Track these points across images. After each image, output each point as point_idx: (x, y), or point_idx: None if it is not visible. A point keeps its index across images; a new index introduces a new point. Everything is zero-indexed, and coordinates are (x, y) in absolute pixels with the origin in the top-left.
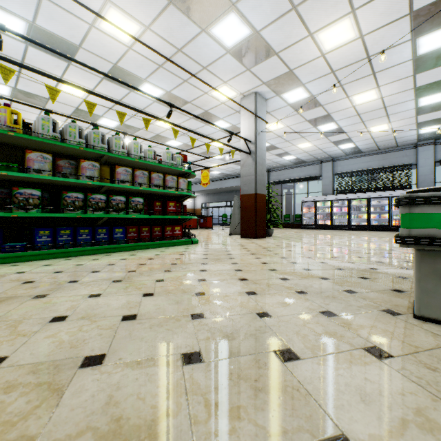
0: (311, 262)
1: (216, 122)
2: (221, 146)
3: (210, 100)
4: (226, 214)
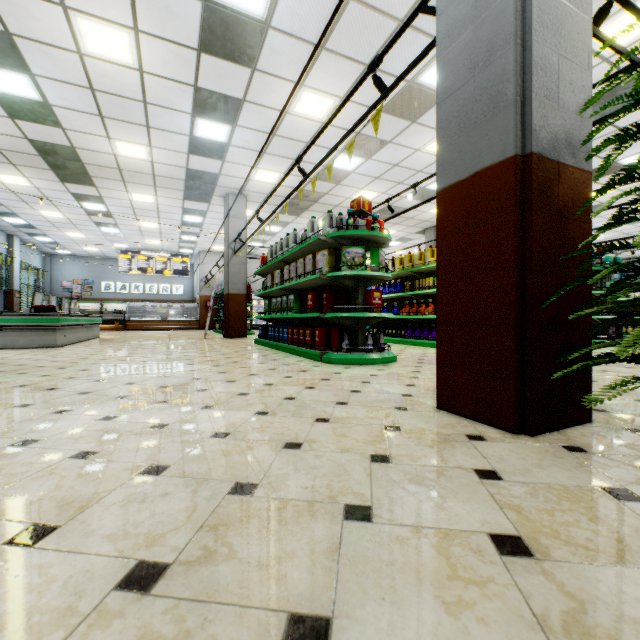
0: (64, 373)
1: None
2: None
3: None
4: None
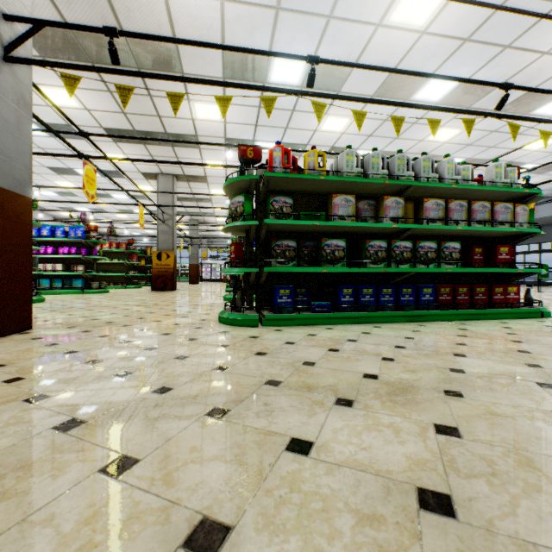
0: None
1: (549, 103)
2: (542, 147)
3: (550, 63)
4: (545, 265)
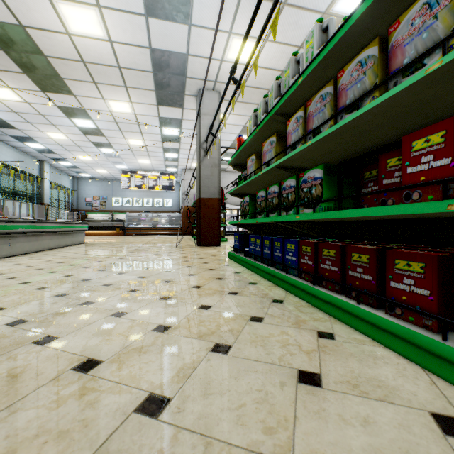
0: None
1: None
2: None
3: None
4: None
